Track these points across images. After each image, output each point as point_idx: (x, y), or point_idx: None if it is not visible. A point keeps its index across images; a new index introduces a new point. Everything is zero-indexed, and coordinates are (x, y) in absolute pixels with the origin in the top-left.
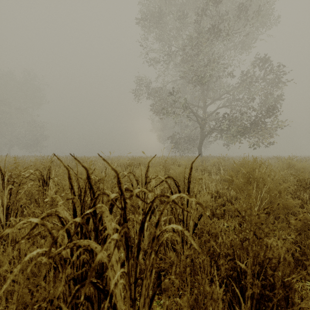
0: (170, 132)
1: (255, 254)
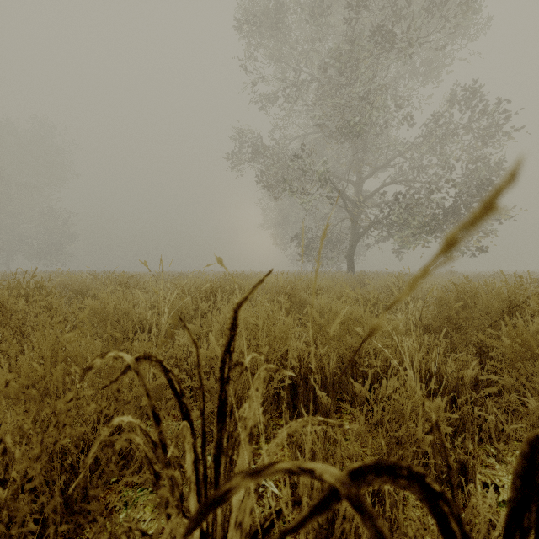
0: (295, 230)
1: None
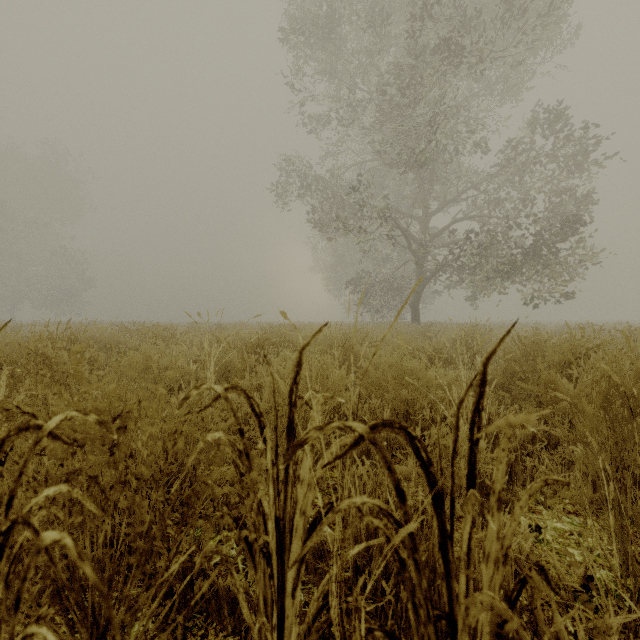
0: (350, 273)
1: None
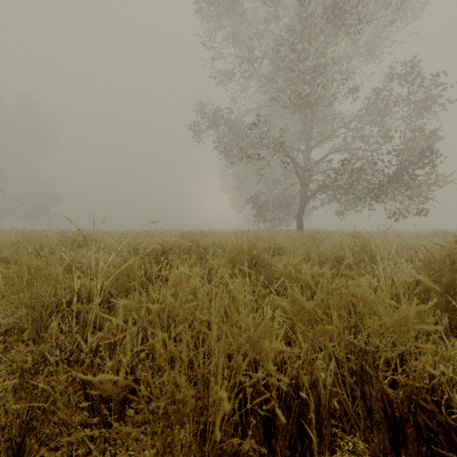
0: (249, 194)
1: None
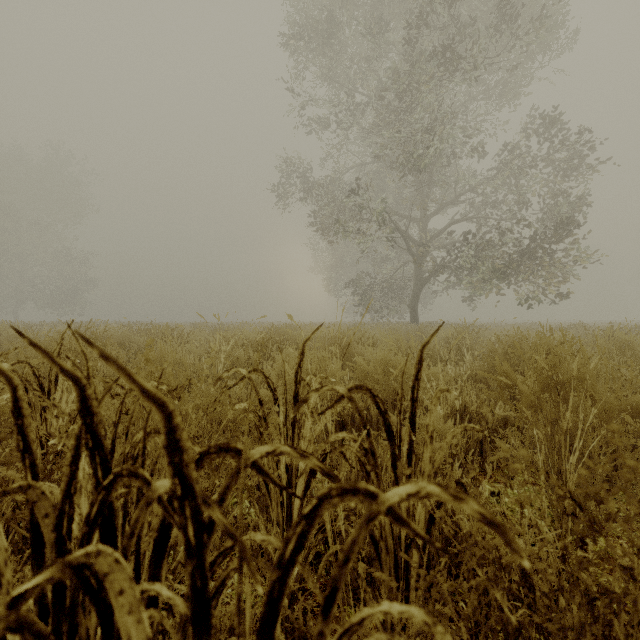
0: (351, 274)
1: (635, 638)
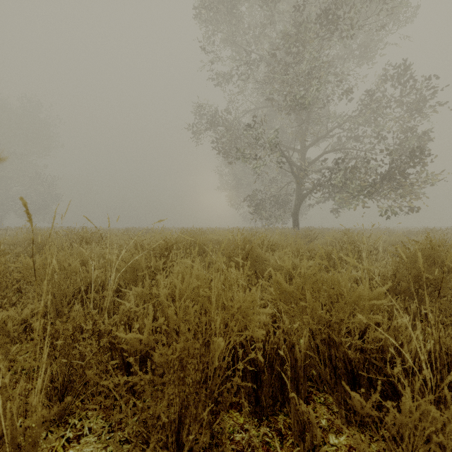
0: (247, 192)
1: None
